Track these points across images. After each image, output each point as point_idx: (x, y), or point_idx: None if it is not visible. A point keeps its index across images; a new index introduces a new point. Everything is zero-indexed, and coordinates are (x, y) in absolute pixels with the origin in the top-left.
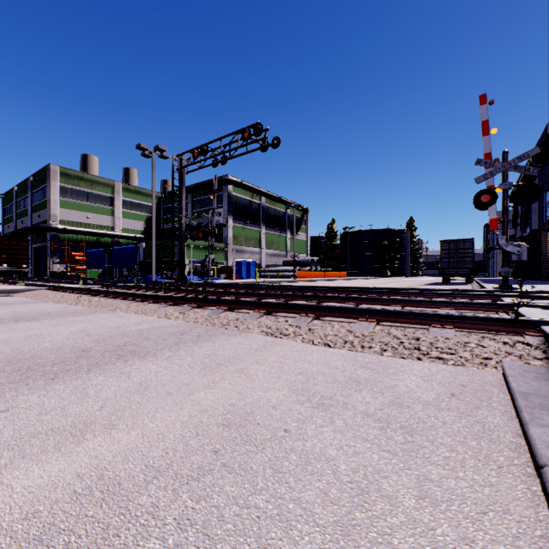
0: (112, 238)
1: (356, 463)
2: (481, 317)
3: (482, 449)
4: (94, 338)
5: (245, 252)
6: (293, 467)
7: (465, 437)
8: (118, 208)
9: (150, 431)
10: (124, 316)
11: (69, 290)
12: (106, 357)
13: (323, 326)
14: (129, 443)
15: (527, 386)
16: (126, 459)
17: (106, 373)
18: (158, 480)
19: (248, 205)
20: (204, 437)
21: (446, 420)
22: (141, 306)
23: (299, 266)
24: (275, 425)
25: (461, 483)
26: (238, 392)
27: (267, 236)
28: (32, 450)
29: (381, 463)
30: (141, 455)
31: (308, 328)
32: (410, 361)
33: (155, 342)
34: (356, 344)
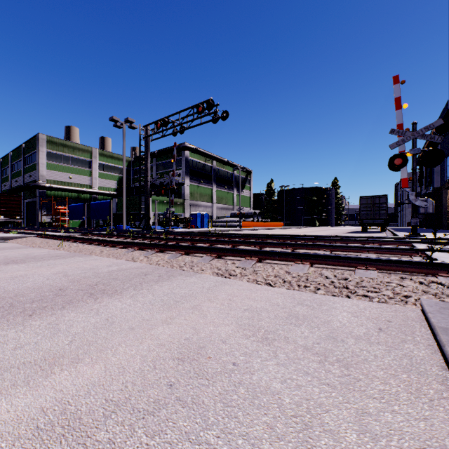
0: (90, 194)
1: (299, 397)
2: (400, 261)
3: (412, 382)
4: (71, 278)
5: (200, 206)
6: (242, 400)
7: (395, 370)
8: (95, 170)
9: (112, 364)
10: (98, 259)
11: (53, 237)
12: (79, 295)
13: (265, 268)
14: (93, 376)
15: (446, 322)
16: (88, 393)
17: (78, 310)
18: (116, 415)
19: (202, 167)
20: (161, 371)
21: (377, 354)
22: (112, 251)
23: (244, 217)
24: (225, 359)
25: (397, 417)
26: (192, 327)
27: (217, 193)
28: (3, 384)
29: (322, 397)
30: (103, 388)
31: (252, 269)
32: (340, 298)
33: (122, 282)
34: (293, 283)
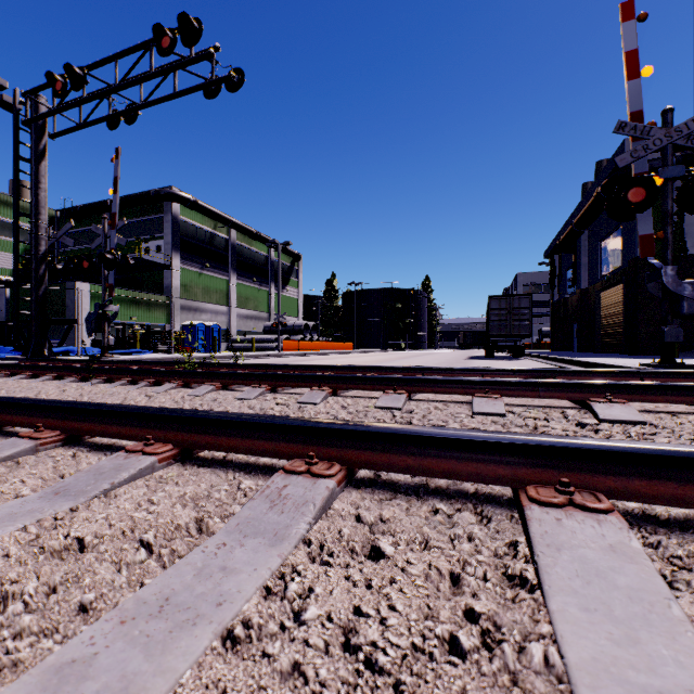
0: None
1: None
2: None
3: None
4: None
5: (204, 311)
6: None
7: None
8: None
9: None
10: None
11: None
12: None
13: None
14: None
15: None
16: None
17: None
18: None
19: (208, 239)
20: None
21: None
22: None
23: (288, 334)
24: None
25: None
26: None
27: (239, 289)
28: None
29: None
30: None
31: None
32: None
33: None
34: None
